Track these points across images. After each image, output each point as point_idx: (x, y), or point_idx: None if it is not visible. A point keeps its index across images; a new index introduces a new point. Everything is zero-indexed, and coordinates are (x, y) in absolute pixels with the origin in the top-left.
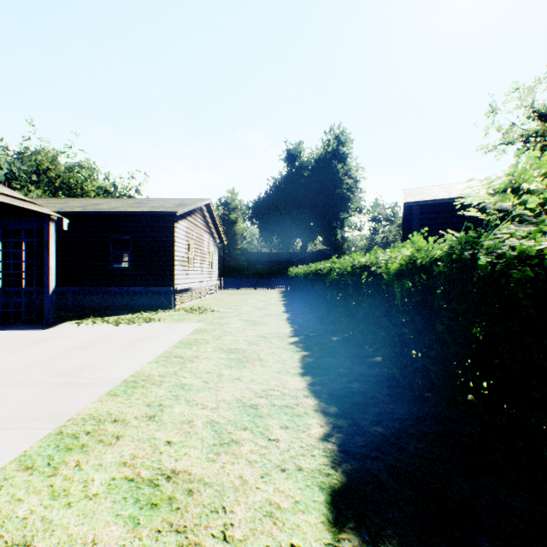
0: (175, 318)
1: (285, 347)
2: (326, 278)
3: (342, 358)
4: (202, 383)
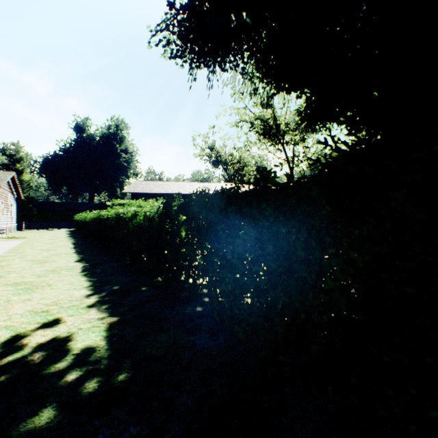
0: (4, 240)
1: (68, 242)
2: (86, 220)
3: (86, 242)
4: (41, 246)
